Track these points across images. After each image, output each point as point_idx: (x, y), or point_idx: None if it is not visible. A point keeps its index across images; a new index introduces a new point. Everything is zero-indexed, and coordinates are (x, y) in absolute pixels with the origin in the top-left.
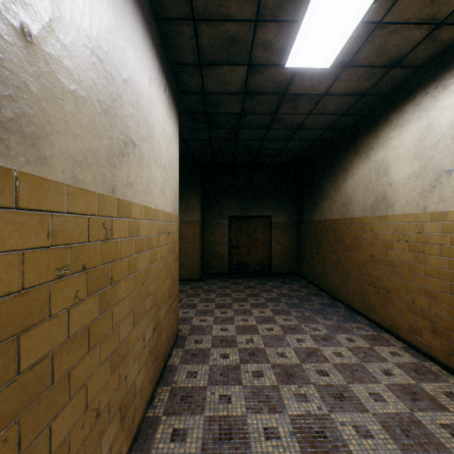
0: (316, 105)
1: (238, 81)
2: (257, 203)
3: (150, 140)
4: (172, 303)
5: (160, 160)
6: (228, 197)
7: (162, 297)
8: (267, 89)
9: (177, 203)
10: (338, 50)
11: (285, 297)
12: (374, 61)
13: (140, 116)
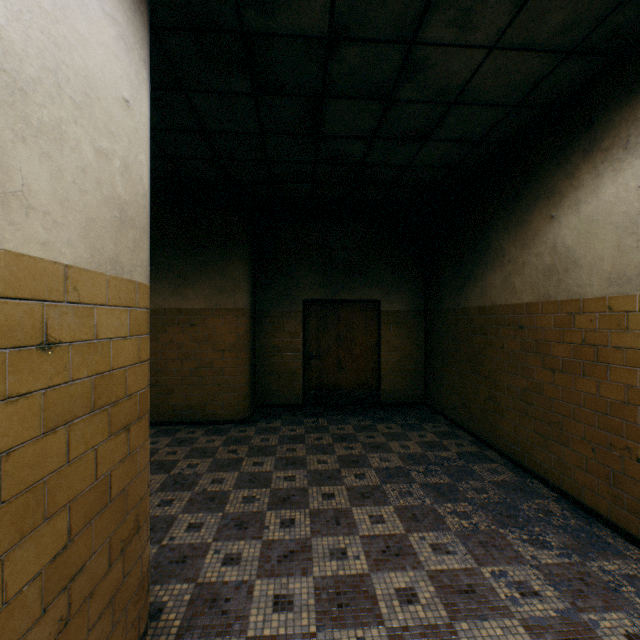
0: (520, 8)
1: None
2: (354, 278)
3: None
4: (85, 592)
5: None
6: (302, 266)
7: None
8: None
9: (137, 248)
10: None
11: (419, 466)
12: None
13: None
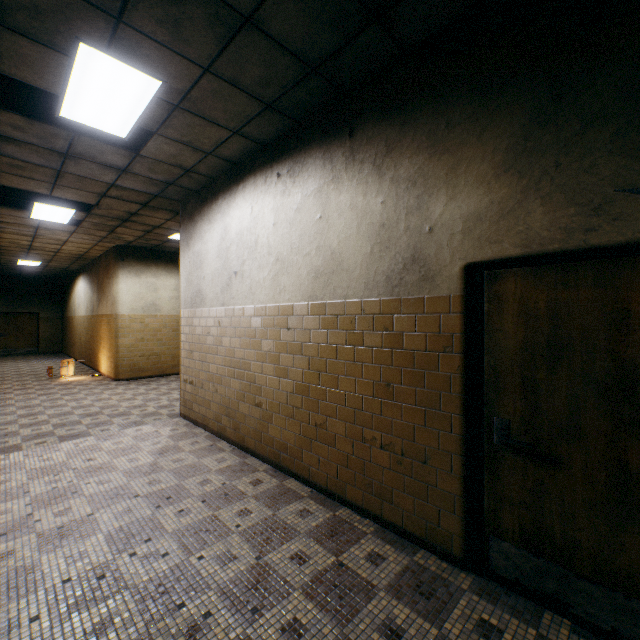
0: (44, 269)
1: None
2: (26, 303)
3: None
4: None
5: None
6: None
7: None
8: (13, 265)
9: None
10: (39, 265)
11: (38, 358)
12: (57, 267)
13: None
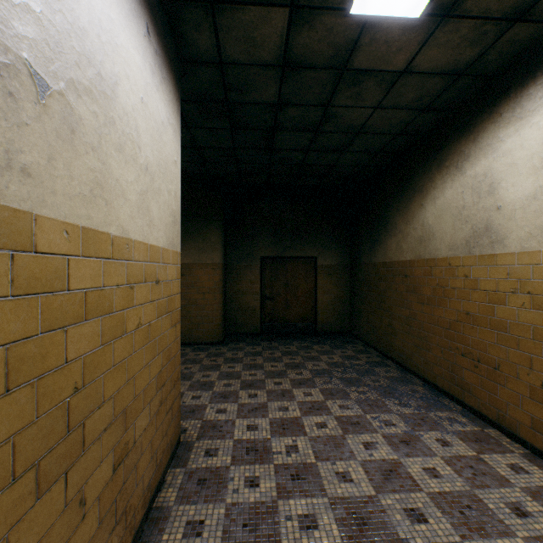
0: (388, 91)
1: (274, 40)
2: (298, 240)
3: (102, 102)
4: (165, 396)
5: (135, 152)
6: (259, 232)
7: (139, 395)
8: (319, 58)
9: (178, 234)
10: None
11: (338, 368)
12: (492, 6)
13: (68, 35)
